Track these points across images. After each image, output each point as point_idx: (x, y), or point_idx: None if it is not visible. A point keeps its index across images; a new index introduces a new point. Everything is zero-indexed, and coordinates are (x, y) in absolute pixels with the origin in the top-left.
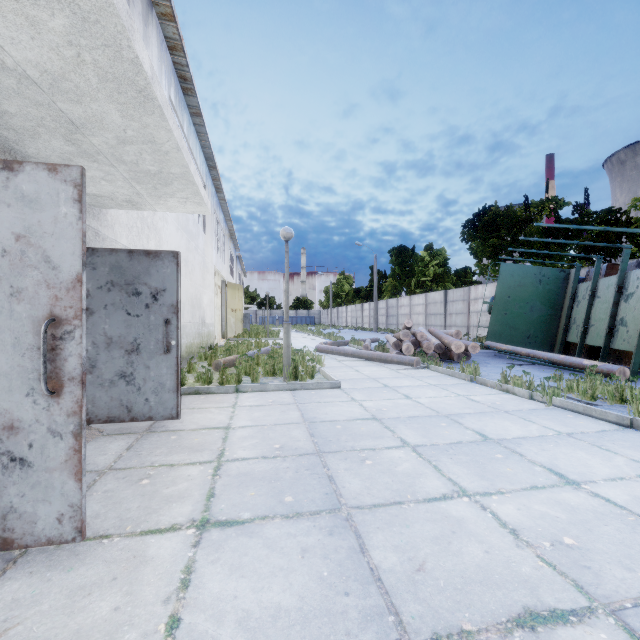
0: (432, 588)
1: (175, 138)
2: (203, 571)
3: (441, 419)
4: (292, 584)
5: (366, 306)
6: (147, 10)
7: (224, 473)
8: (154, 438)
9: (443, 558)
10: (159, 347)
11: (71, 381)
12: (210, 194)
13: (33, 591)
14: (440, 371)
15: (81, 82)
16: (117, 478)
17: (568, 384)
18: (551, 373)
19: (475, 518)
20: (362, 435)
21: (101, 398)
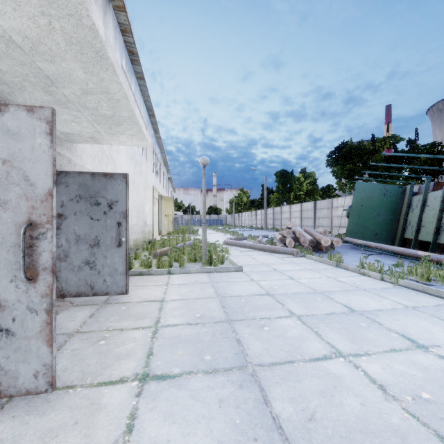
0: (322, 436)
1: (124, 89)
2: (143, 417)
3: (317, 295)
4: (212, 430)
5: (259, 212)
6: (106, 3)
7: (160, 336)
8: (109, 308)
9: (329, 409)
10: (113, 242)
11: (44, 270)
12: (150, 134)
13: (14, 432)
14: (313, 259)
15: (53, 45)
16: (82, 339)
17: (408, 269)
18: (394, 260)
19: (350, 375)
20: (260, 307)
21: (72, 279)
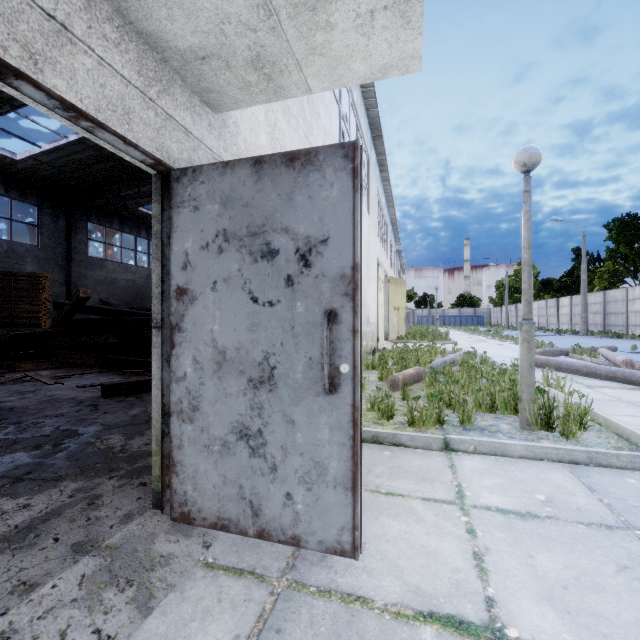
0: None
1: None
2: None
3: None
4: None
5: (564, 301)
6: None
7: None
8: (299, 632)
9: None
10: (313, 376)
11: None
12: (374, 171)
13: None
14: None
15: None
16: None
17: None
18: None
19: None
20: None
21: (207, 475)
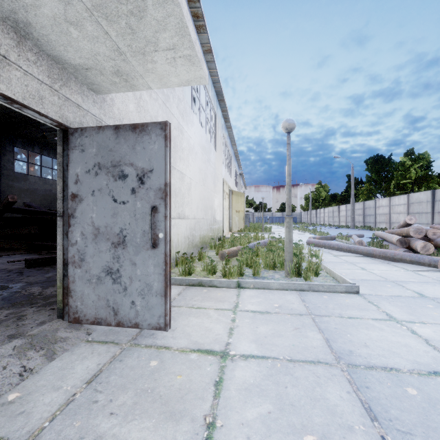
0: None
1: None
2: None
3: None
4: None
5: (342, 208)
6: None
7: None
8: (131, 360)
9: None
10: (145, 240)
11: None
12: (220, 122)
13: None
14: None
15: None
16: None
17: None
18: None
19: None
20: None
21: (89, 296)
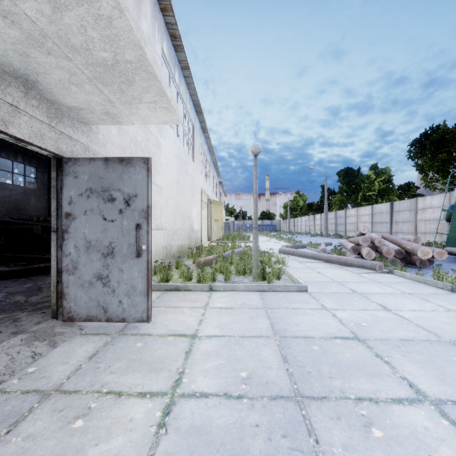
0: None
1: None
2: None
3: (449, 348)
4: None
5: (317, 217)
6: None
7: (173, 423)
8: (121, 344)
9: None
10: (131, 251)
11: None
12: (198, 133)
13: None
14: (407, 277)
15: None
16: (54, 410)
17: None
18: None
19: None
20: (349, 367)
21: (81, 298)
